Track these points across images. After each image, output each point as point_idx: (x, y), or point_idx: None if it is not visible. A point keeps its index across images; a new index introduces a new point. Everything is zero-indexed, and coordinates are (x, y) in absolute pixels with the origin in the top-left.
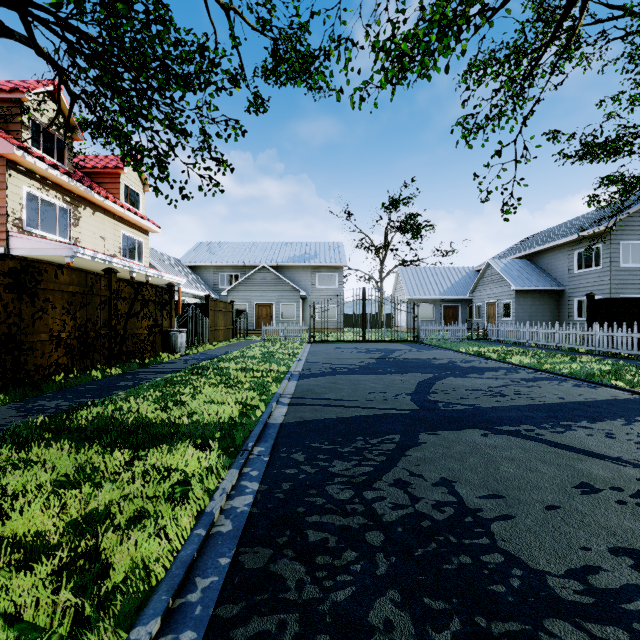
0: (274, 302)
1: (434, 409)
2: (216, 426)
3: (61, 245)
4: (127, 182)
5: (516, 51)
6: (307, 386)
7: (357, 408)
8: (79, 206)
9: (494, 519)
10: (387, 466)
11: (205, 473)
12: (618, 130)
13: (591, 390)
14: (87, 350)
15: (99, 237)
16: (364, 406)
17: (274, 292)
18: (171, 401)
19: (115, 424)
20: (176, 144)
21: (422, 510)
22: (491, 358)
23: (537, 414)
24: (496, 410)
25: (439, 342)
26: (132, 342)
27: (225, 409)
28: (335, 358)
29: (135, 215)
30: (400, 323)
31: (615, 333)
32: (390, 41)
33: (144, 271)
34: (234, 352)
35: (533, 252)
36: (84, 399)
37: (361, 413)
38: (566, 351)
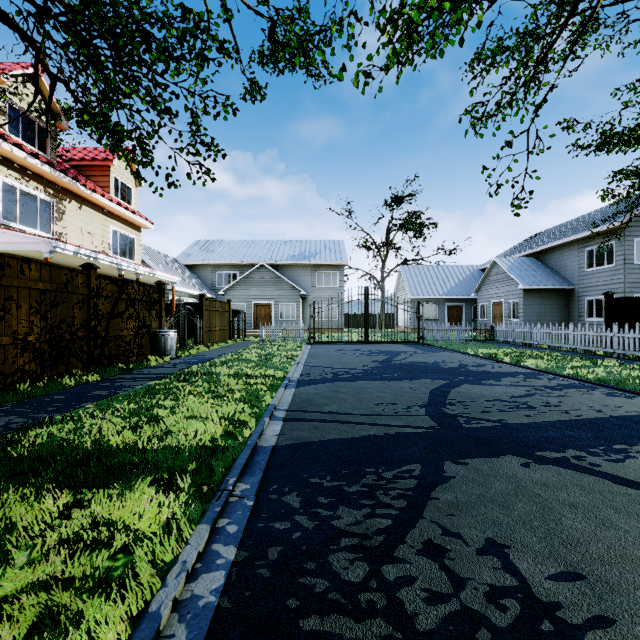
0: (273, 302)
1: (455, 426)
2: (191, 454)
3: (39, 239)
4: (117, 175)
5: (530, 33)
6: (306, 395)
7: (364, 425)
8: (63, 199)
9: (585, 626)
10: (410, 517)
11: (165, 529)
12: (637, 118)
13: (629, 401)
14: (61, 354)
15: (86, 232)
16: (372, 422)
17: (273, 291)
18: (145, 417)
19: (63, 452)
20: (159, 123)
21: (472, 605)
22: (504, 361)
23: (580, 434)
24: (529, 428)
25: (445, 343)
26: (115, 345)
27: (207, 427)
28: (336, 361)
29: (126, 210)
30: (404, 323)
31: (637, 334)
32: (398, 12)
33: (134, 268)
34: (229, 355)
35: (541, 250)
36: (43, 414)
37: (369, 432)
38: (582, 353)
